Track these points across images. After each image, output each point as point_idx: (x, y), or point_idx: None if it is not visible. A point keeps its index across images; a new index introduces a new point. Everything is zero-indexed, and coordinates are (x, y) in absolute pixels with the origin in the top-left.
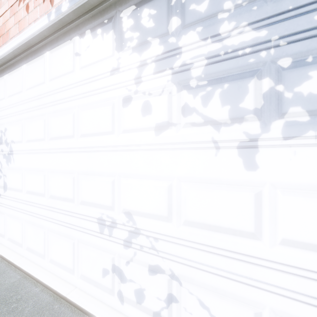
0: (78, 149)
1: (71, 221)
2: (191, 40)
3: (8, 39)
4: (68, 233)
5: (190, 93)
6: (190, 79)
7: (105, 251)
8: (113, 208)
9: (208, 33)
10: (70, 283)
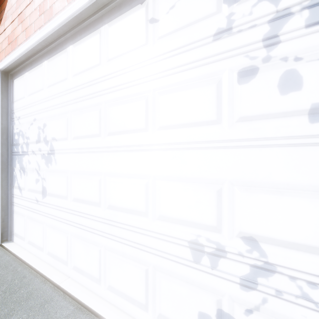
0: (153, 146)
1: (142, 241)
2: None
3: (52, 16)
4: (137, 255)
5: None
6: None
7: (203, 288)
8: (219, 230)
9: None
10: None
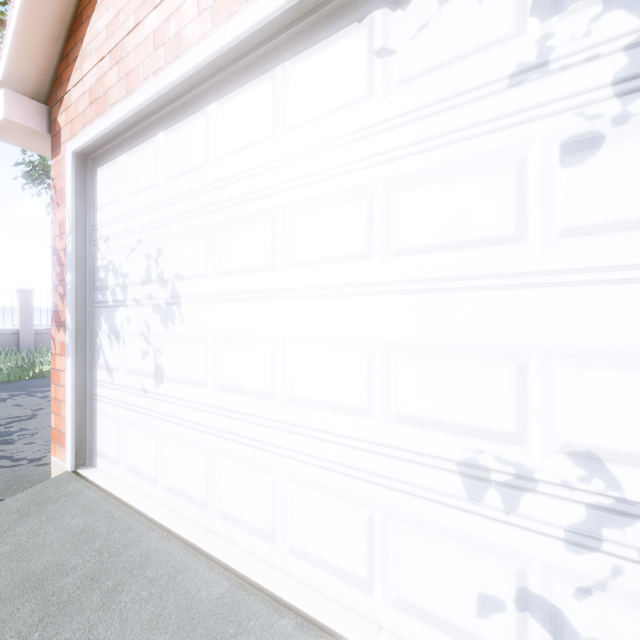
0: (385, 286)
1: (360, 463)
2: None
3: (180, 50)
4: (352, 490)
5: None
6: None
7: (488, 549)
8: (522, 440)
9: None
10: (358, 612)
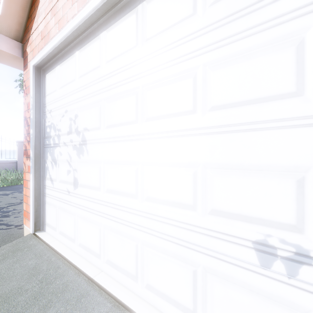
0: (204, 129)
1: (188, 238)
2: None
3: (85, 2)
4: (183, 254)
5: None
6: None
7: (275, 300)
8: (301, 229)
9: None
10: None
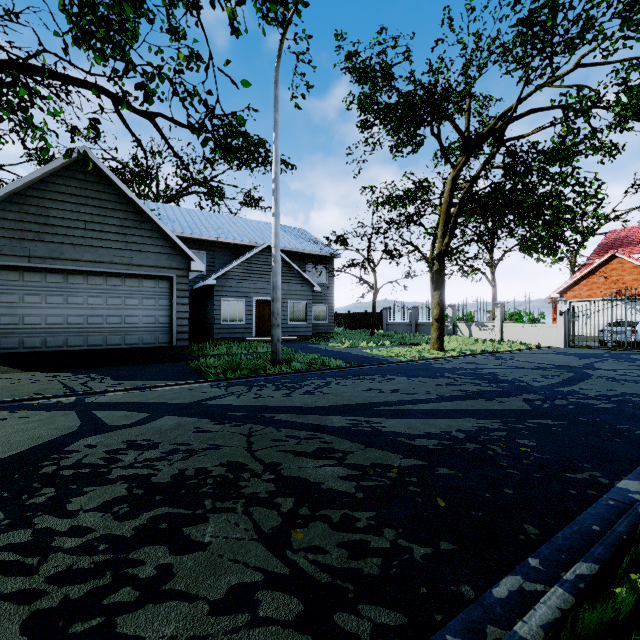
0: (614, 317)
1: None
2: (637, 306)
3: (592, 297)
4: None
5: (637, 312)
6: (637, 310)
7: None
8: (623, 324)
9: (639, 306)
10: None
